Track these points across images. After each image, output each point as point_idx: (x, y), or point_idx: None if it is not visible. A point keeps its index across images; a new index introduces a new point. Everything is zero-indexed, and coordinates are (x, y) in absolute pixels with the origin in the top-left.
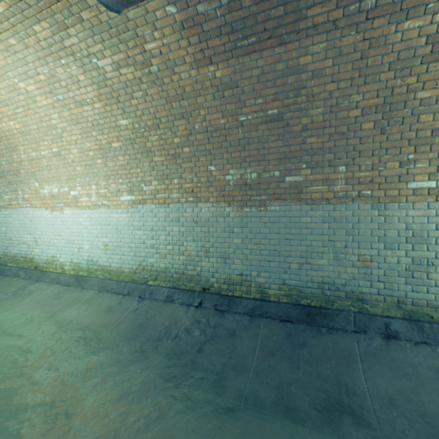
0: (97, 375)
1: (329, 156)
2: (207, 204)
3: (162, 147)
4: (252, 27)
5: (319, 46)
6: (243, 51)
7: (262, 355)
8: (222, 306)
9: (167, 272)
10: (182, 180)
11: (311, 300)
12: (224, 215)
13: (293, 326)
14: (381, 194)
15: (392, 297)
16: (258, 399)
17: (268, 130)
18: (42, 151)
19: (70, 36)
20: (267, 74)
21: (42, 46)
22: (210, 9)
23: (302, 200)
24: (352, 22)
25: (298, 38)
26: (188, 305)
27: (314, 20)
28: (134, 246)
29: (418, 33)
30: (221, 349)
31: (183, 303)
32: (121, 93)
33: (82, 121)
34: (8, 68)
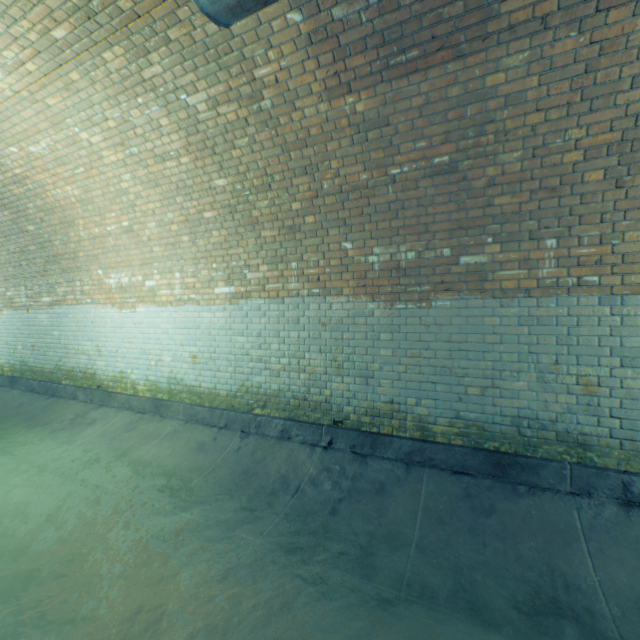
0: (190, 540)
1: (530, 223)
2: (340, 298)
3: (274, 217)
4: (413, 34)
5: (518, 58)
6: (398, 71)
7: (427, 523)
8: (363, 449)
9: (280, 397)
10: (302, 264)
11: (501, 443)
12: (365, 314)
13: (474, 481)
14: (616, 281)
15: (633, 442)
16: (427, 589)
17: (434, 188)
18: (108, 226)
19: (152, 64)
20: (433, 104)
21: (114, 81)
22: (352, 12)
23: (486, 292)
24: (572, 18)
25: (484, 47)
26: (313, 445)
27: (511, 19)
28: (234, 359)
29: None
30: (365, 511)
31: (305, 442)
32: (217, 141)
33: (163, 183)
34: (67, 114)
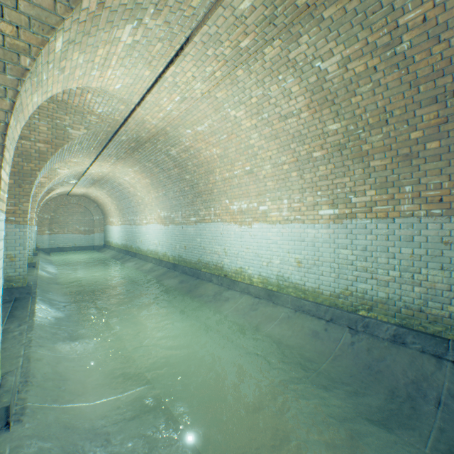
0: (345, 423)
1: None
2: None
3: (386, 148)
4: None
5: None
6: None
7: None
8: None
9: (388, 304)
10: (418, 187)
11: None
12: None
13: None
14: None
15: None
16: None
17: None
18: (235, 171)
19: (299, 46)
20: None
21: (265, 68)
22: None
23: None
24: None
25: None
26: (437, 357)
27: None
28: (337, 267)
29: None
30: None
31: (423, 351)
32: (338, 93)
33: (281, 135)
34: (226, 101)
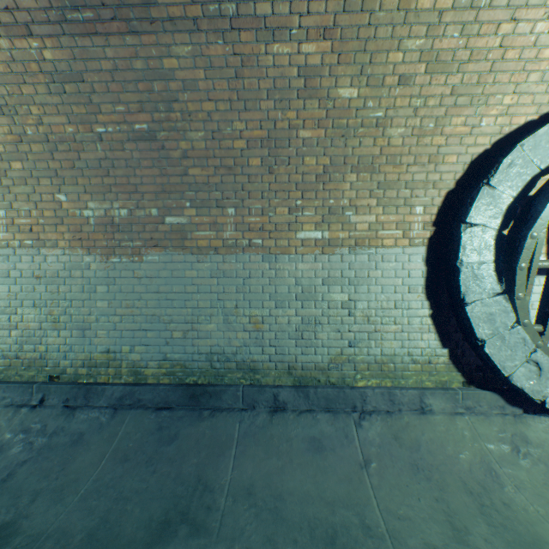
0: None
1: (217, 194)
2: (56, 251)
3: None
4: None
5: (185, 49)
6: (79, 28)
7: (110, 464)
8: (77, 401)
9: None
10: (13, 212)
11: (199, 377)
12: (83, 267)
13: (170, 414)
14: (273, 244)
15: (283, 363)
16: (66, 537)
17: (139, 151)
18: None
19: None
20: (123, 71)
21: None
22: None
23: (187, 249)
24: (217, 28)
25: (154, 30)
26: (21, 406)
27: (170, 11)
28: None
29: (289, 62)
30: (49, 468)
31: (13, 404)
32: None
33: None
34: None
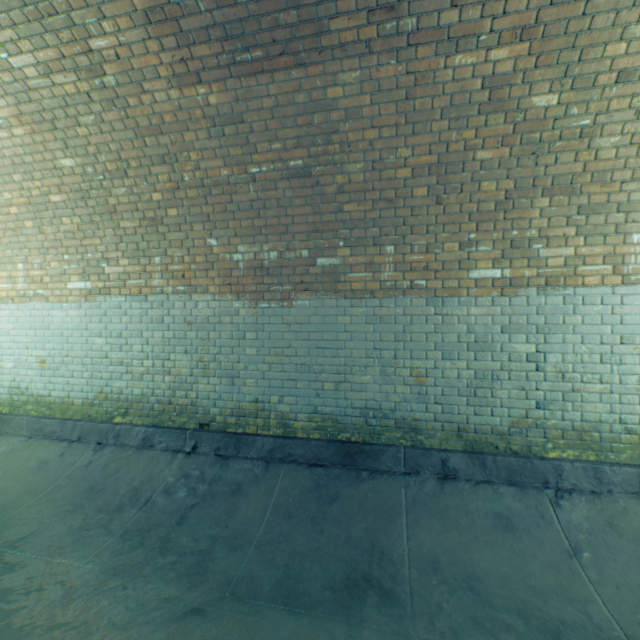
0: None
1: (374, 230)
2: (206, 297)
3: (134, 207)
4: (255, 34)
5: (352, 75)
6: (246, 68)
7: (274, 519)
8: (227, 450)
9: (144, 402)
10: (167, 259)
11: (352, 434)
12: (232, 313)
13: (325, 472)
14: (439, 285)
15: (451, 423)
16: (254, 585)
17: (292, 190)
18: None
19: None
20: (284, 107)
21: None
22: None
23: (339, 292)
24: (390, 47)
25: (321, 60)
26: (176, 451)
27: (341, 37)
28: (91, 362)
29: (472, 73)
30: (216, 515)
31: (168, 449)
32: (58, 115)
33: None
34: None
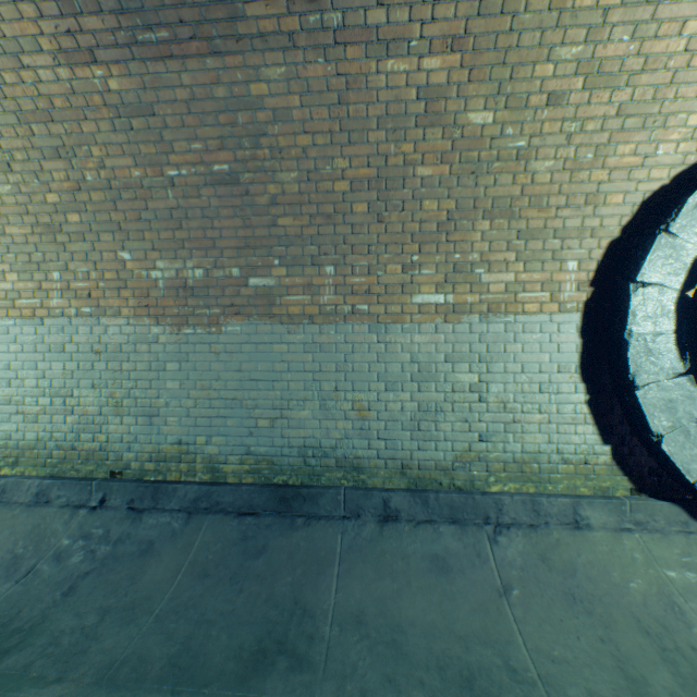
0: None
1: (312, 248)
2: (118, 321)
3: (23, 209)
4: (157, 10)
5: (277, 71)
6: (151, 51)
7: (187, 580)
8: (143, 502)
9: (40, 449)
10: (68, 275)
11: (290, 476)
12: (150, 340)
13: (256, 521)
14: (382, 310)
15: (395, 460)
16: (143, 665)
17: (218, 198)
18: None
19: None
20: (202, 101)
21: None
22: None
23: (275, 317)
24: (317, 43)
25: (240, 50)
26: (78, 507)
27: (260, 25)
28: None
29: (406, 81)
30: (115, 582)
31: (69, 504)
32: None
33: None
34: None
